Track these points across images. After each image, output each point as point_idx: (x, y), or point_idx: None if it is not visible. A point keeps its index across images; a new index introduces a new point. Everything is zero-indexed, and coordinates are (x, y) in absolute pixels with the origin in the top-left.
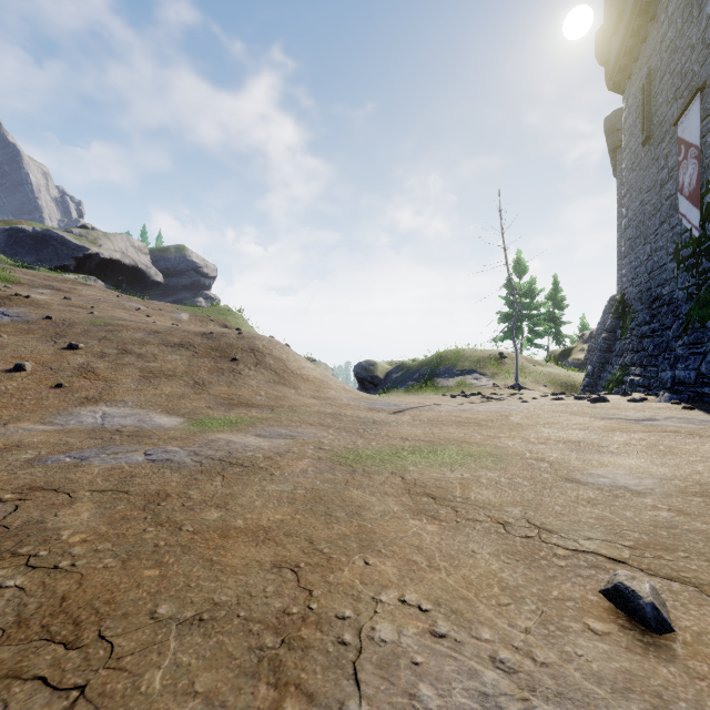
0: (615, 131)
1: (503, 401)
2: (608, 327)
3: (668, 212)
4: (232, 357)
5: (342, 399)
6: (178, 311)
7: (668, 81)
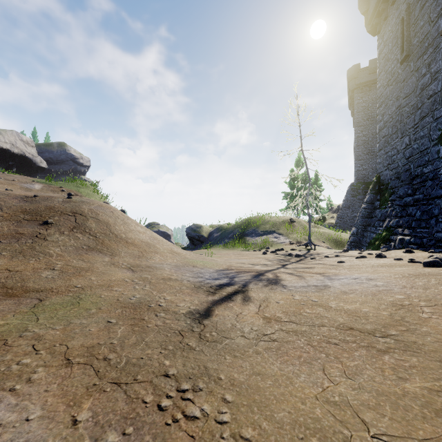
0: (353, 78)
1: (314, 259)
2: (368, 200)
3: (431, 107)
4: (44, 221)
5: (163, 269)
6: (32, 182)
7: (431, 5)
